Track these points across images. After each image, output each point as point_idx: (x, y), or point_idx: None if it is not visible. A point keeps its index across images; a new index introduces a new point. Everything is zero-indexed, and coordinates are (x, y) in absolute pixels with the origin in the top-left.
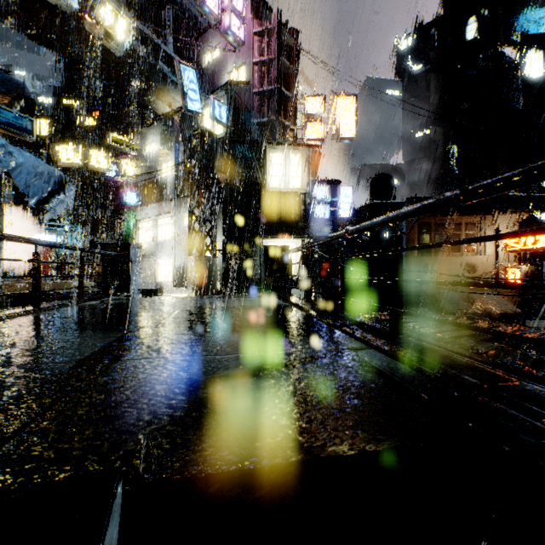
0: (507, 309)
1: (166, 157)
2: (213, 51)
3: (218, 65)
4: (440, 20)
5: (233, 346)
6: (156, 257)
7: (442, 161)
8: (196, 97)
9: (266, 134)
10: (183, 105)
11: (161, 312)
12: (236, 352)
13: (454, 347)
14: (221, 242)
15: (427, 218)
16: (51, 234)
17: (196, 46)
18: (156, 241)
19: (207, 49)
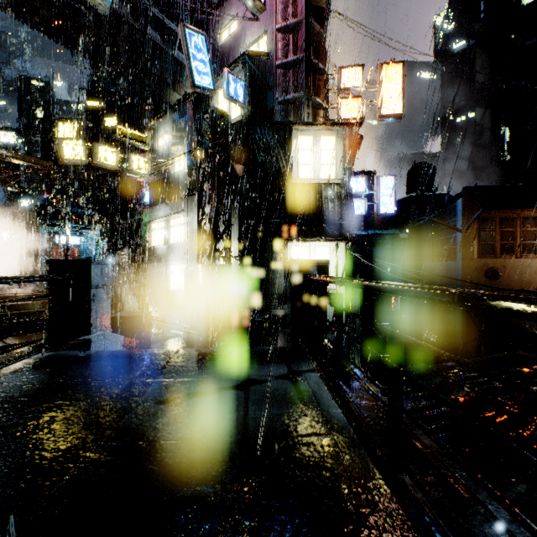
0: None
1: (178, 150)
2: (230, 25)
3: (235, 39)
4: None
5: None
6: (168, 262)
7: (490, 146)
8: (205, 70)
9: (292, 115)
10: (189, 79)
11: None
12: None
13: None
14: (238, 246)
15: (490, 211)
16: (75, 236)
17: (211, 23)
18: (168, 244)
19: (221, 18)
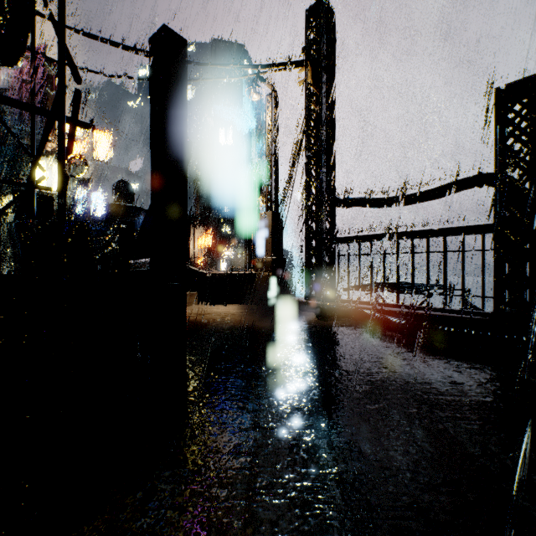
0: None
1: None
2: None
3: None
4: None
5: None
6: None
7: None
8: None
9: (26, 140)
10: None
11: None
12: None
13: None
14: None
15: None
16: None
17: None
18: None
19: None
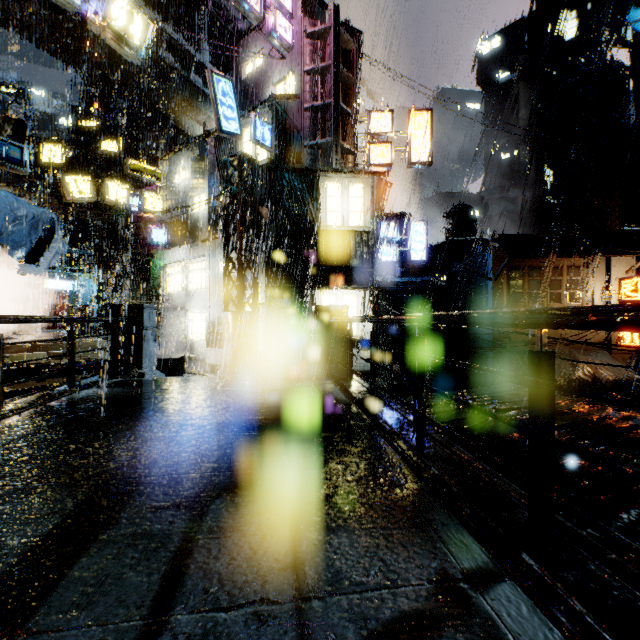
0: (623, 375)
1: (198, 189)
2: (255, 58)
3: (261, 75)
4: (531, 16)
5: (251, 559)
6: (186, 310)
7: (534, 188)
8: (232, 115)
9: (320, 160)
10: (217, 125)
11: (165, 424)
12: (252, 595)
13: (584, 461)
14: (265, 293)
15: (519, 260)
16: (66, 280)
17: (234, 53)
18: (186, 290)
19: (247, 56)
